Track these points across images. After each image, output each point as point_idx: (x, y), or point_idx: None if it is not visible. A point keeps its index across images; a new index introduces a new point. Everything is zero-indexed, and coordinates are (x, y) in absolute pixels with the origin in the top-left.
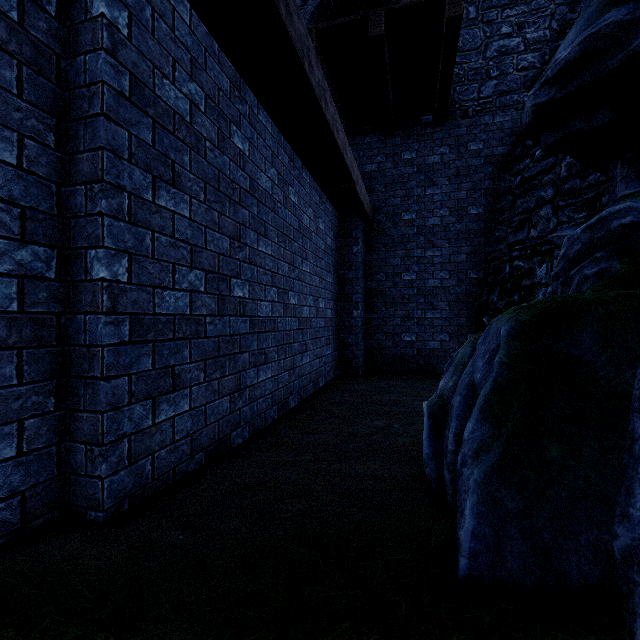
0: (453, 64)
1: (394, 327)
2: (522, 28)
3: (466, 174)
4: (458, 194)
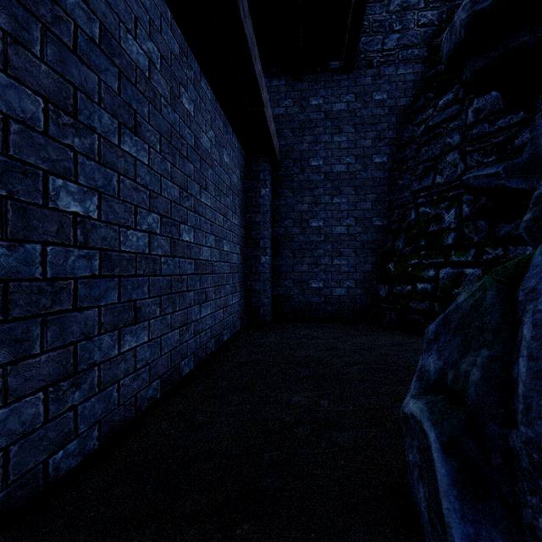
0: None
1: (302, 274)
2: None
3: (371, 123)
4: (364, 142)
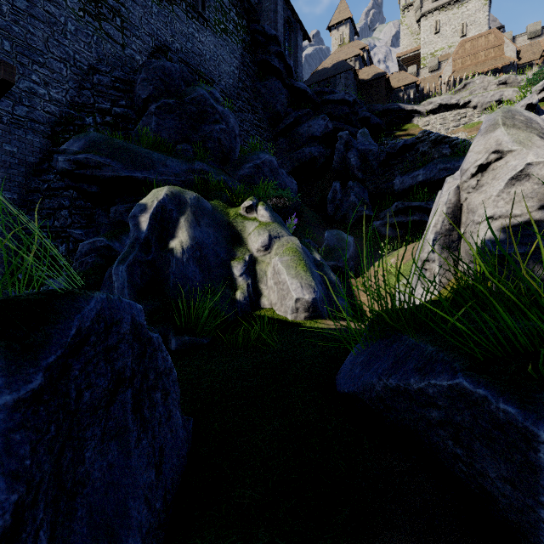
0: (0, 97)
1: None
2: (48, 85)
3: (2, 166)
4: None
